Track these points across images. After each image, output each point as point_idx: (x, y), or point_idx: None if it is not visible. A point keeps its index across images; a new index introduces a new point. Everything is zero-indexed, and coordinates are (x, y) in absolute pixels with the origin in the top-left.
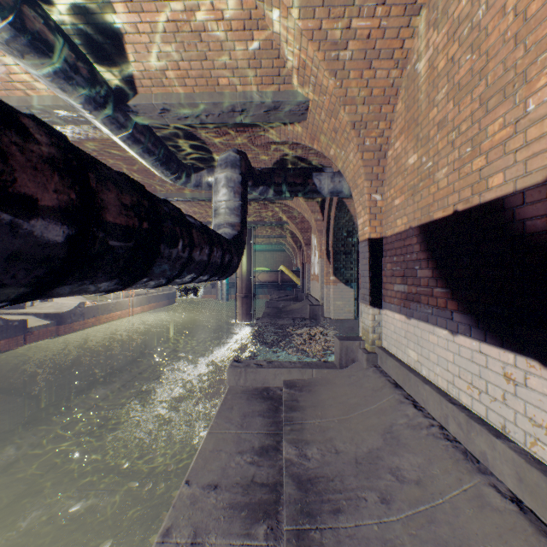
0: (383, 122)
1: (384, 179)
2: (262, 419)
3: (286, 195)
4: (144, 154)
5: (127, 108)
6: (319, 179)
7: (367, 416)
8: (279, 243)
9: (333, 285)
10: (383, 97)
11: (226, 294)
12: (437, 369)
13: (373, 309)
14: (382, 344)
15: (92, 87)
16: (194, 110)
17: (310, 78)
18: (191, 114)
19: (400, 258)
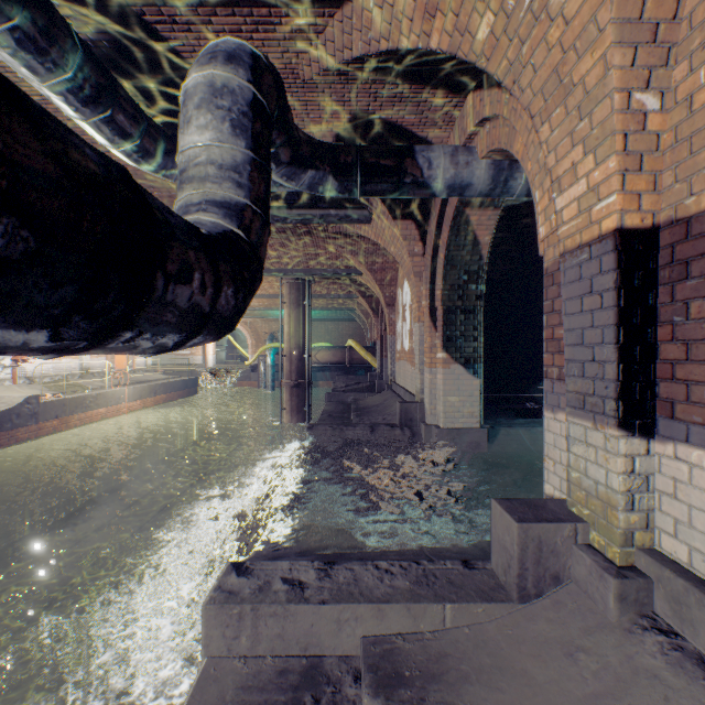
0: None
1: (673, 43)
2: None
3: (362, 191)
4: (27, 55)
5: None
6: (427, 156)
7: None
8: (346, 307)
9: (443, 367)
10: None
11: (271, 380)
12: None
13: (627, 440)
14: (656, 544)
15: None
16: None
17: None
18: None
19: None
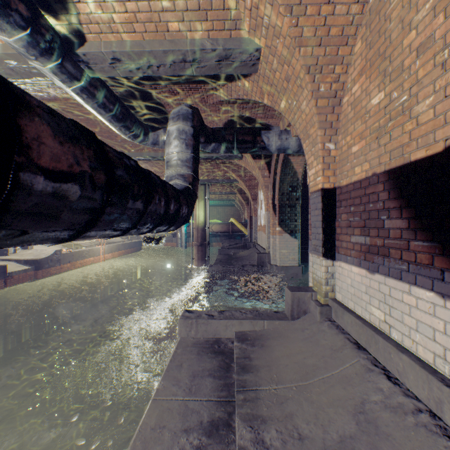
0: (339, 66)
1: (338, 128)
2: (213, 380)
3: (237, 151)
4: (100, 109)
5: (77, 58)
6: (267, 136)
7: (330, 385)
8: (229, 199)
9: (279, 235)
10: (341, 38)
11: (184, 242)
12: (416, 336)
13: (326, 261)
14: (335, 297)
15: (34, 28)
16: (145, 60)
17: (263, 19)
18: (143, 65)
19: (359, 208)
